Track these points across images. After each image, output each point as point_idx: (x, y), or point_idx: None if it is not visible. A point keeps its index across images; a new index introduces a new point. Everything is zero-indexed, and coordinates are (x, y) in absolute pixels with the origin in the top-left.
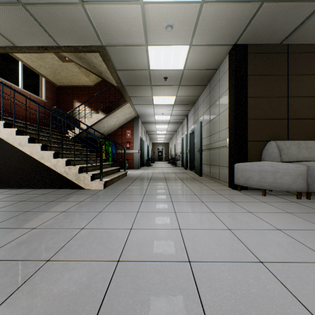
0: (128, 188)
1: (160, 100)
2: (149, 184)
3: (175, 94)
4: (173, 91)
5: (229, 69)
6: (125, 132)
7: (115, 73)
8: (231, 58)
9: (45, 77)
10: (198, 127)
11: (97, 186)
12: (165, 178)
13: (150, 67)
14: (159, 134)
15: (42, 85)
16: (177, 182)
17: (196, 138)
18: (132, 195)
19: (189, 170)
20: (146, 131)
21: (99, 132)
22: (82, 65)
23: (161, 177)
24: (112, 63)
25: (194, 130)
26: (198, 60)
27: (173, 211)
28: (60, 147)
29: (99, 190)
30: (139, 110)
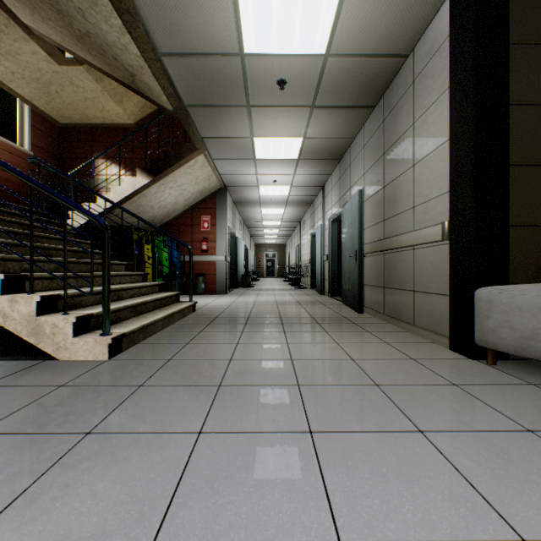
0: (181, 354)
1: (270, 147)
2: (242, 338)
3: (303, 131)
4: (297, 123)
5: (453, 34)
6: (198, 220)
7: (158, 63)
8: (459, 2)
9: (28, 102)
10: (352, 203)
11: (92, 351)
12: (280, 319)
13: (245, 46)
14: (268, 226)
15: (23, 120)
16: (310, 330)
17: (346, 229)
18: (177, 391)
19: (329, 295)
20: (243, 221)
21: (132, 214)
22: (94, 63)
23: (271, 315)
24: (146, 31)
25: (339, 214)
26: (366, 23)
27: (330, 538)
28: (12, 245)
29: (94, 364)
30: (226, 173)
